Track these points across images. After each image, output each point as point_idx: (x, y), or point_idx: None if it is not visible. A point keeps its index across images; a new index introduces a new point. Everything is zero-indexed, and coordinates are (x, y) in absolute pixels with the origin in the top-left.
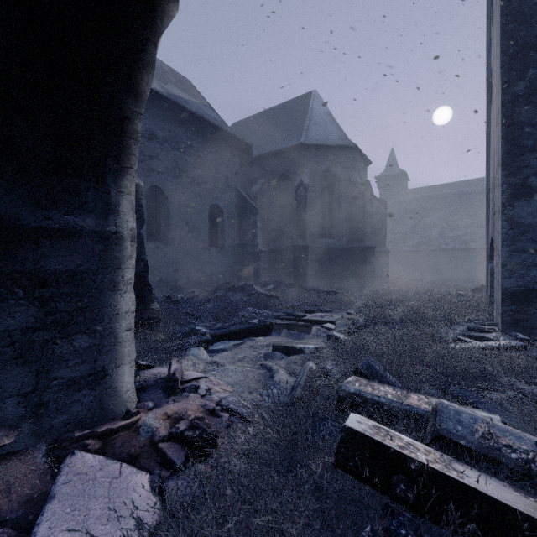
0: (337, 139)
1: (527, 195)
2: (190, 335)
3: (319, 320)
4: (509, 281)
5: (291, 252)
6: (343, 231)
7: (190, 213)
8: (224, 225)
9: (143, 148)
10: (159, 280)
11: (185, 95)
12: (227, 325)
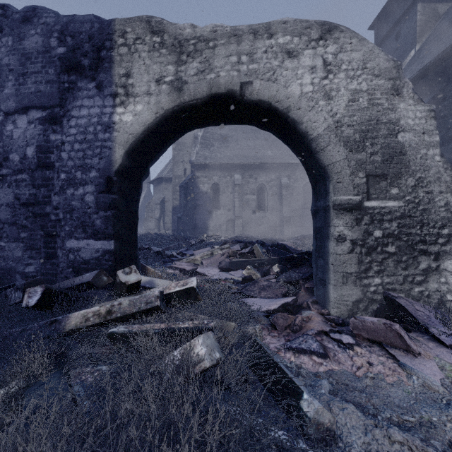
0: None
1: None
2: None
3: None
4: None
5: None
6: None
7: None
8: None
9: None
10: None
11: None
12: None
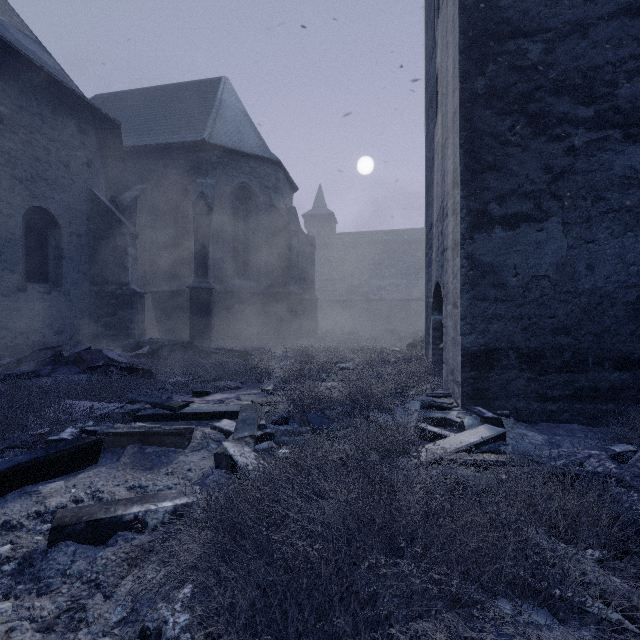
0: (255, 147)
1: (488, 226)
2: None
3: (211, 411)
4: (470, 338)
5: (188, 296)
6: (263, 270)
7: None
8: (61, 246)
9: None
10: None
11: None
12: None
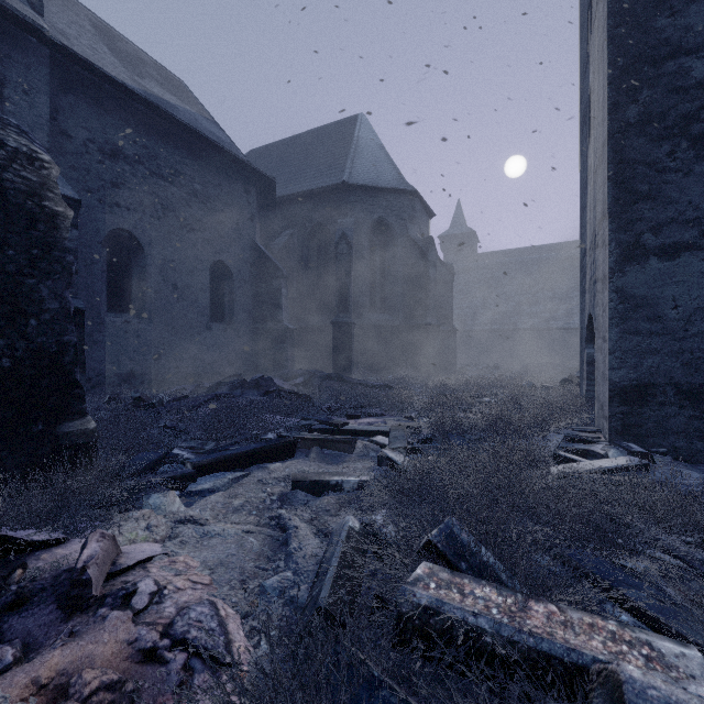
0: (392, 180)
1: (641, 258)
2: (161, 464)
3: (366, 430)
4: (619, 373)
5: (330, 330)
6: (399, 303)
7: (181, 272)
8: (233, 291)
9: (102, 169)
10: (129, 372)
11: (173, 98)
12: (225, 445)
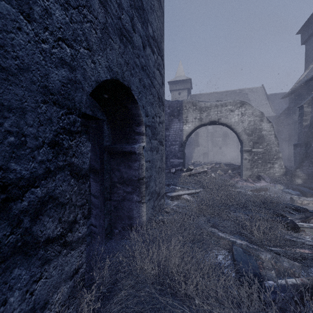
0: None
1: None
2: None
3: None
4: None
5: None
6: None
7: None
8: None
9: None
10: None
11: None
12: None
